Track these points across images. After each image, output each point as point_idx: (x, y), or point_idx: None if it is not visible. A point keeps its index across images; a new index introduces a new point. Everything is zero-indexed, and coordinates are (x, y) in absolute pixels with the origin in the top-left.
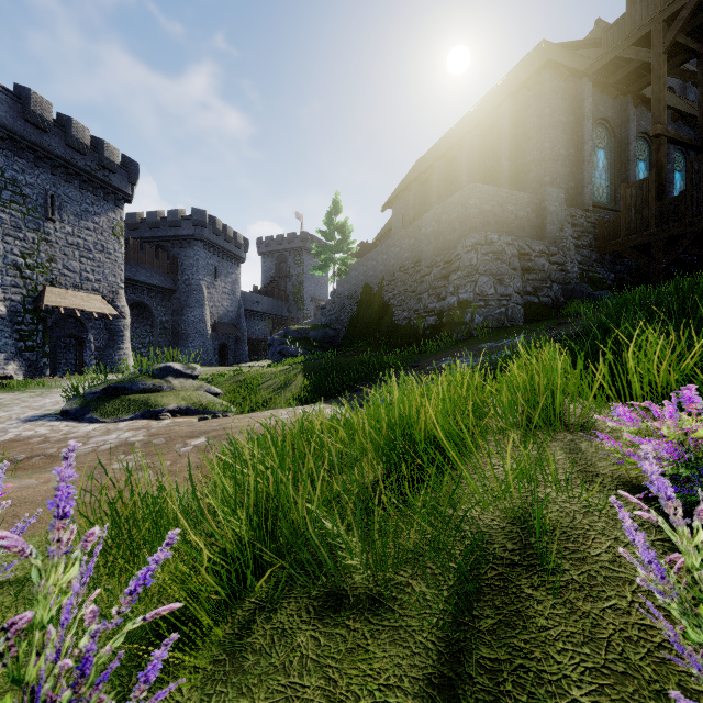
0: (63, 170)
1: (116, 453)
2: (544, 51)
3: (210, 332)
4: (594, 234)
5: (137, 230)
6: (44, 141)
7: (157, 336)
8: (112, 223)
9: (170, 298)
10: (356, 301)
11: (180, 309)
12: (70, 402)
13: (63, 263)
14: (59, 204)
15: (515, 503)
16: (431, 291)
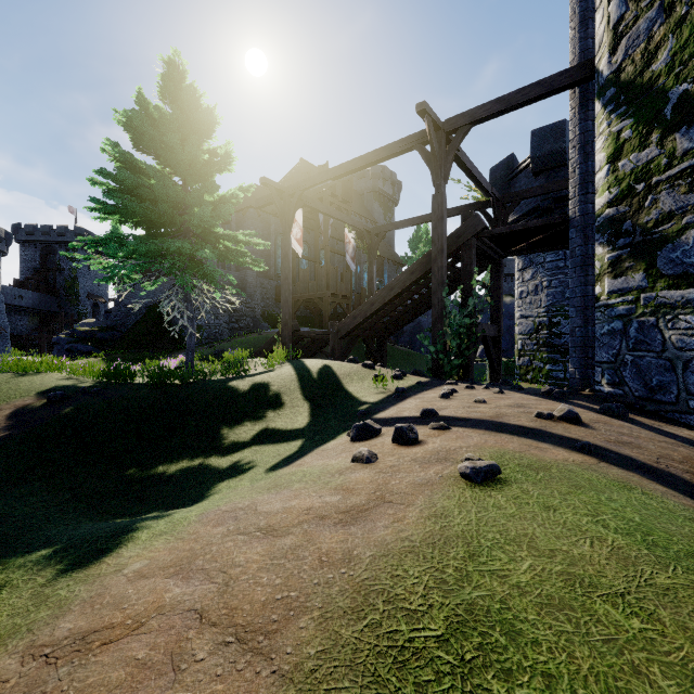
0: None
1: None
2: (252, 195)
3: None
4: (275, 292)
5: None
6: None
7: None
8: None
9: None
10: (140, 313)
11: None
12: None
13: None
14: None
15: None
16: None
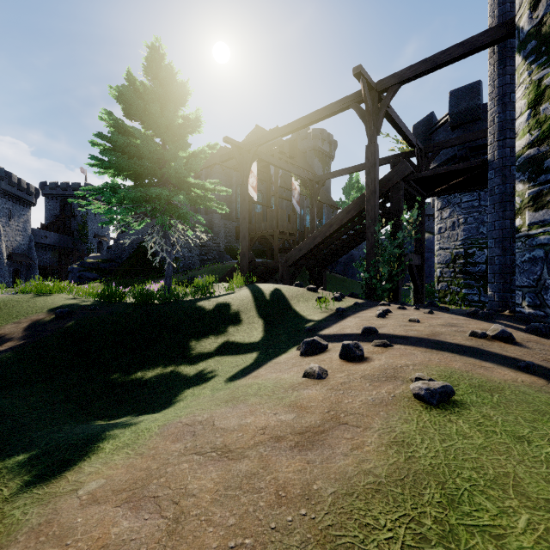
0: None
1: None
2: (218, 154)
3: (6, 261)
4: (235, 231)
5: None
6: None
7: None
8: None
9: None
10: (132, 248)
11: None
12: None
13: None
14: None
15: None
16: None
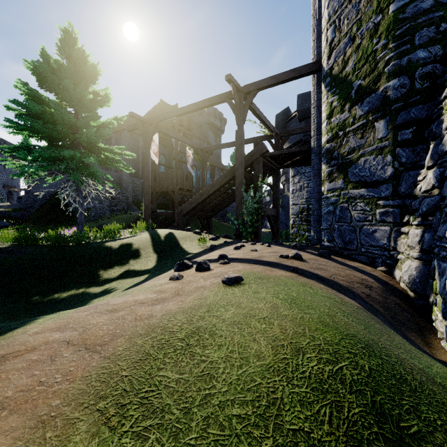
0: None
1: None
2: (126, 122)
3: None
4: (142, 186)
5: None
6: None
7: None
8: None
9: None
10: (45, 199)
11: None
12: None
13: None
14: None
15: None
16: None
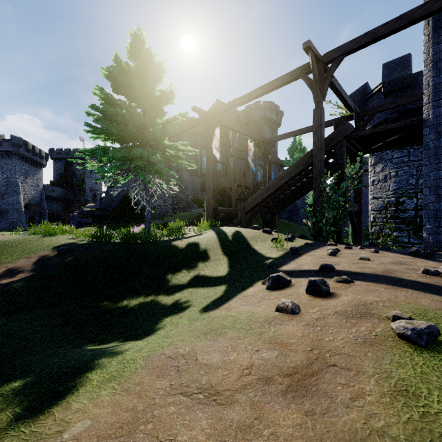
0: None
1: None
2: (186, 123)
3: (24, 209)
4: (200, 185)
5: None
6: None
7: None
8: None
9: None
10: (119, 199)
11: (1, 195)
12: None
13: None
14: None
15: None
16: None
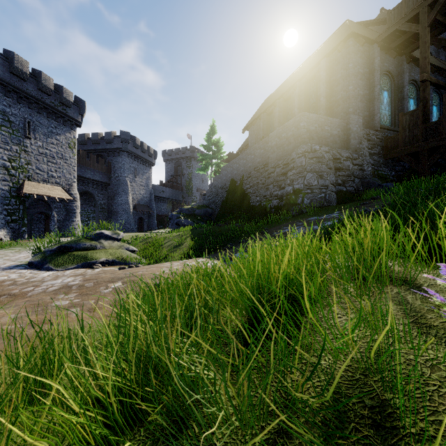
0: (36, 105)
1: (59, 293)
2: (348, 26)
3: (132, 210)
4: (381, 146)
5: (85, 145)
6: (23, 86)
7: (98, 213)
8: (68, 140)
9: (106, 188)
10: (226, 190)
11: (113, 195)
12: (34, 256)
13: (36, 165)
14: (34, 127)
15: (363, 353)
16: (274, 183)
